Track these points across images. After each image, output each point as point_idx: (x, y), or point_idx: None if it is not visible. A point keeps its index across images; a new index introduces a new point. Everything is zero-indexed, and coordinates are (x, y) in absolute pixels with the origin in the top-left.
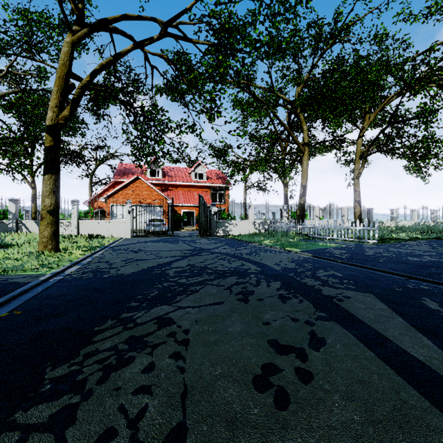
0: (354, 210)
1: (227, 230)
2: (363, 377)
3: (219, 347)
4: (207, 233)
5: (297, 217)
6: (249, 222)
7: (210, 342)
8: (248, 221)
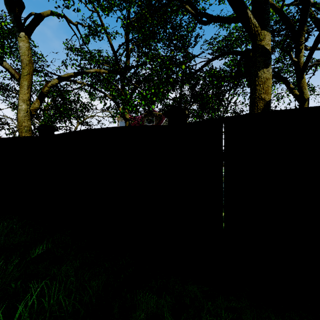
0: None
1: None
2: None
3: None
4: None
5: None
6: None
7: None
8: None
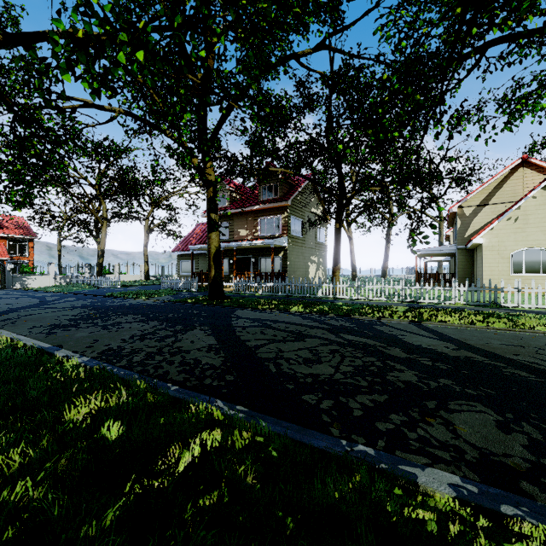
0: (144, 268)
1: (25, 283)
2: (32, 301)
3: (5, 301)
4: (2, 287)
5: (97, 272)
6: (50, 277)
7: (3, 301)
8: (49, 276)
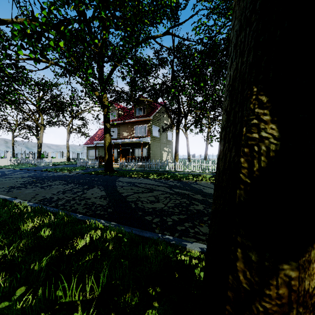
0: (67, 154)
1: None
2: None
3: None
4: None
5: (37, 157)
6: (7, 159)
7: None
8: (7, 159)
